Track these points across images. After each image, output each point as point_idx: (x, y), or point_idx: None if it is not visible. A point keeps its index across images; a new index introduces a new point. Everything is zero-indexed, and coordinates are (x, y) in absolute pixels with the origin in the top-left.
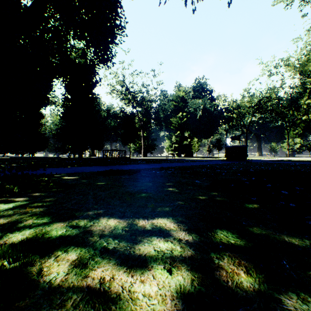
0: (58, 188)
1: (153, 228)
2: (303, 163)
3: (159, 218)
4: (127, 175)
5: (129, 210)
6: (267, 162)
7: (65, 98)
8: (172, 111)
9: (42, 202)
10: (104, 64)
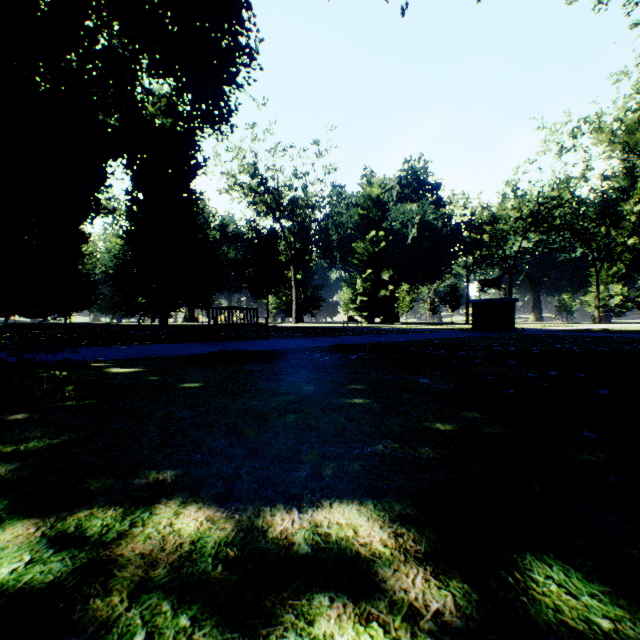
0: (81, 400)
1: (316, 548)
2: (639, 336)
3: (335, 505)
4: (256, 363)
5: (247, 472)
6: (560, 333)
7: (132, 201)
8: (356, 227)
9: (19, 442)
10: (214, 129)
